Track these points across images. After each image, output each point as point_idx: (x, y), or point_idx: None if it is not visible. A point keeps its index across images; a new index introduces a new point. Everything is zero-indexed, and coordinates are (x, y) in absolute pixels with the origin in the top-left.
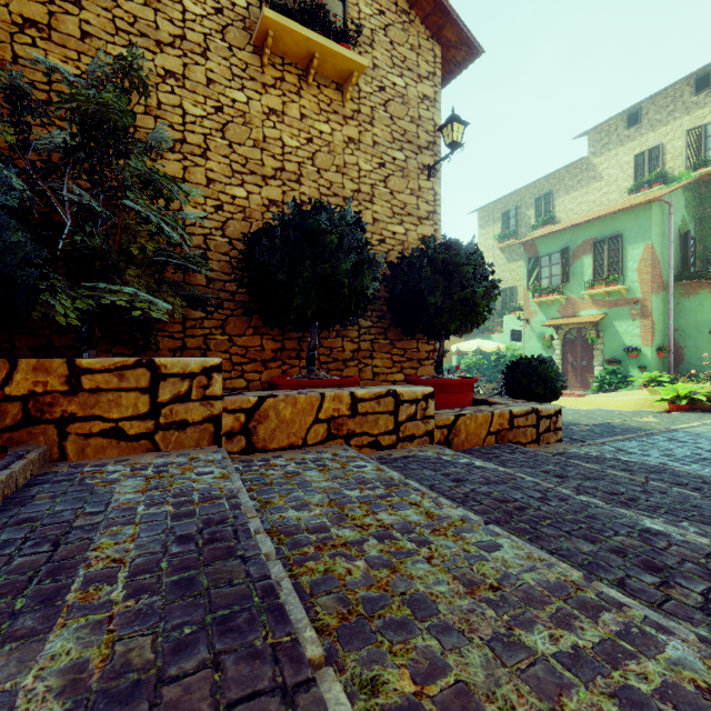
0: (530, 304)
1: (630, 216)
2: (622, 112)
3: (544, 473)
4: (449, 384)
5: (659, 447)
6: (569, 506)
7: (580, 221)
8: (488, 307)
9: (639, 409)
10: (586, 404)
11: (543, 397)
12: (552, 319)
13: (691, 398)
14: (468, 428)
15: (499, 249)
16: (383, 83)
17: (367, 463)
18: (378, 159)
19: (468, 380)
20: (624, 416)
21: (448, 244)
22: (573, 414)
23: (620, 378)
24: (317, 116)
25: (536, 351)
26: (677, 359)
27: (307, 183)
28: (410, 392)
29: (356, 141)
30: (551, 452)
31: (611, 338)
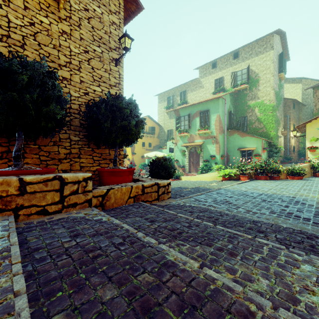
0: (177, 137)
1: (212, 102)
2: (210, 62)
3: (145, 220)
4: (117, 172)
5: (212, 197)
6: (132, 248)
7: (195, 103)
8: (138, 131)
9: (213, 180)
10: (194, 179)
11: (165, 176)
12: (185, 143)
13: (230, 175)
14: (116, 195)
15: (166, 113)
16: (87, 7)
17: (1, 232)
18: (84, 48)
19: (128, 169)
20: (206, 183)
21: (118, 97)
22: (188, 183)
23: (208, 167)
24: (38, 10)
25: (179, 157)
26: (227, 160)
27: (30, 50)
28: (73, 177)
29: (68, 34)
30: (162, 205)
31: (206, 151)
